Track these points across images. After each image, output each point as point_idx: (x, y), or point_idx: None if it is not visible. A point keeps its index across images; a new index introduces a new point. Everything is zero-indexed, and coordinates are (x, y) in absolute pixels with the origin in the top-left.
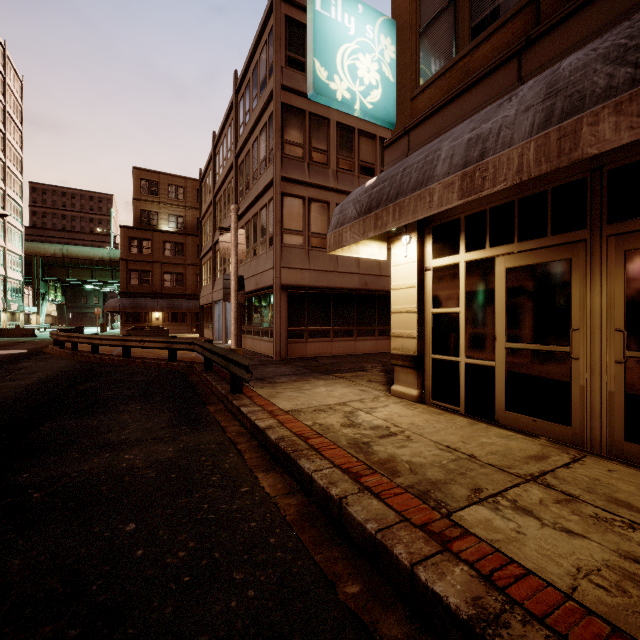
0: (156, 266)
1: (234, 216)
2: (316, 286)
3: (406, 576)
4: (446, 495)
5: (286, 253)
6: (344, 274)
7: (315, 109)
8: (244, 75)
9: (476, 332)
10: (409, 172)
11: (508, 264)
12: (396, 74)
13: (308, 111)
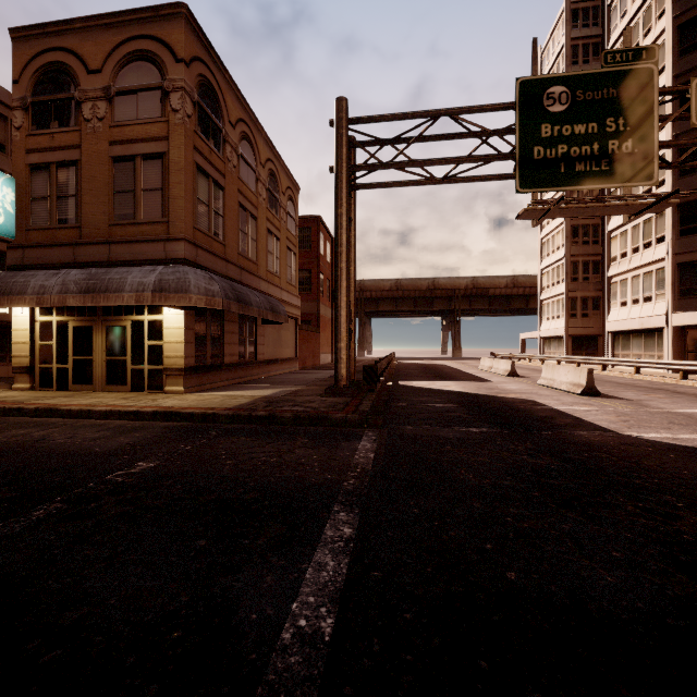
0: None
1: None
2: None
3: (3, 411)
4: (25, 401)
5: None
6: None
7: None
8: None
9: (61, 353)
10: (17, 285)
11: (74, 324)
12: (16, 209)
13: None
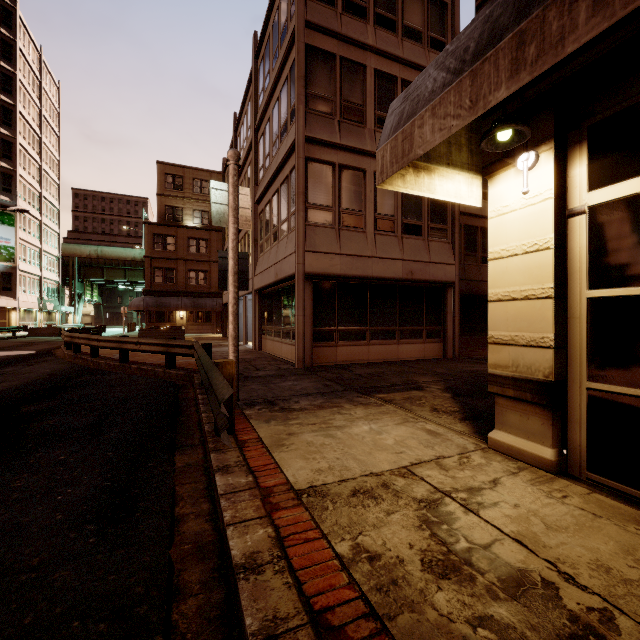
0: (180, 263)
1: (232, 166)
2: (349, 275)
3: None
4: None
5: (311, 233)
6: (384, 260)
7: (347, 53)
8: (263, 32)
9: None
10: None
11: None
12: None
13: (339, 55)
